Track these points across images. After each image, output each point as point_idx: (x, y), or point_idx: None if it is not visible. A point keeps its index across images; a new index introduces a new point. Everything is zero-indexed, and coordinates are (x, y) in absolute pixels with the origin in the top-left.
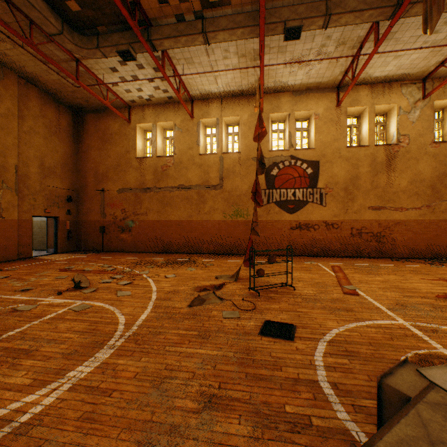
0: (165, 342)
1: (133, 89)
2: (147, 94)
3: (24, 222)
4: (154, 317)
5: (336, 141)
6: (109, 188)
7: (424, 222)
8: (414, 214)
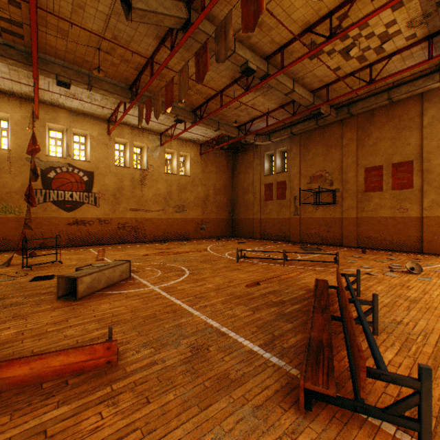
0: None
1: None
2: None
3: None
4: None
5: (108, 160)
6: None
7: (161, 219)
8: (156, 214)
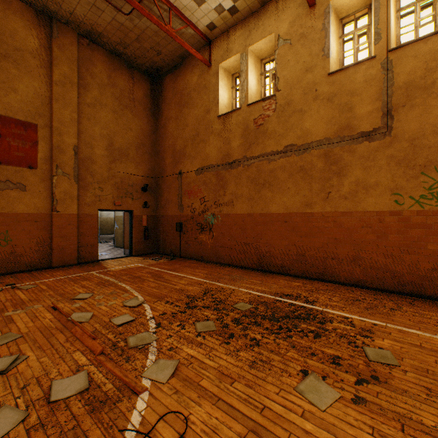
0: None
1: None
2: None
3: (86, 217)
4: None
5: None
6: (186, 169)
7: None
8: None
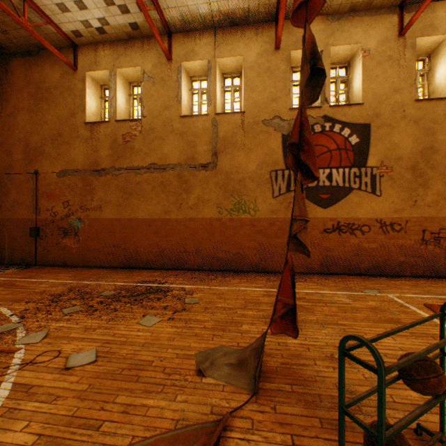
0: None
1: (70, 2)
2: (96, 17)
3: None
4: None
5: (398, 91)
6: (45, 169)
7: None
8: None
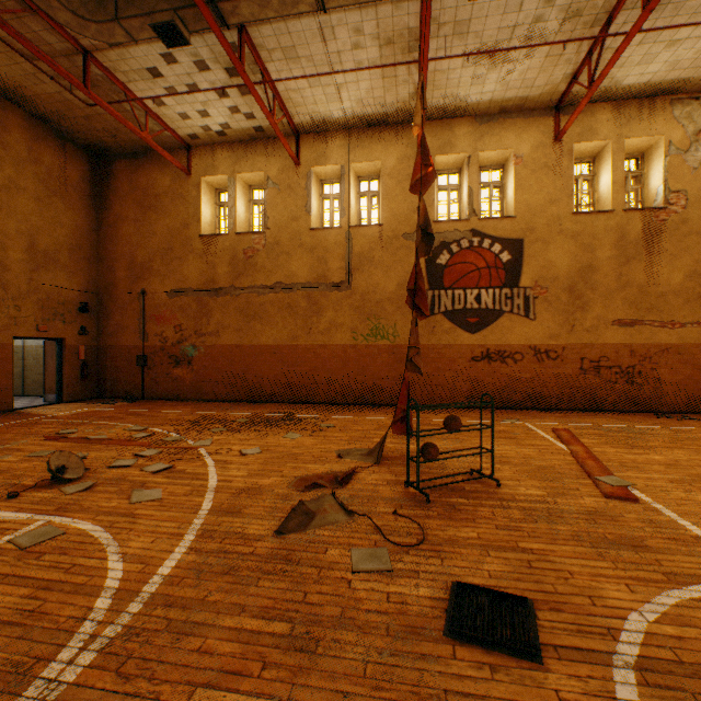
0: (199, 668)
1: (193, 111)
2: (218, 122)
3: None
4: (190, 569)
5: (554, 203)
6: (153, 288)
7: None
8: (696, 334)
